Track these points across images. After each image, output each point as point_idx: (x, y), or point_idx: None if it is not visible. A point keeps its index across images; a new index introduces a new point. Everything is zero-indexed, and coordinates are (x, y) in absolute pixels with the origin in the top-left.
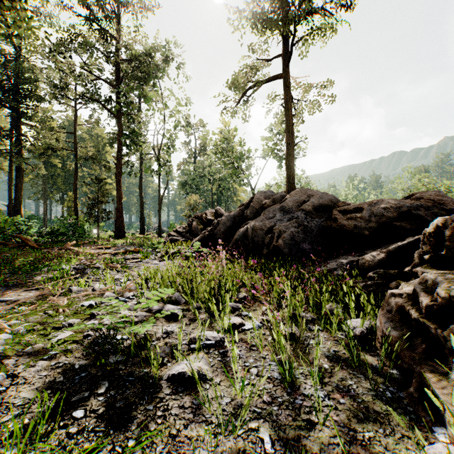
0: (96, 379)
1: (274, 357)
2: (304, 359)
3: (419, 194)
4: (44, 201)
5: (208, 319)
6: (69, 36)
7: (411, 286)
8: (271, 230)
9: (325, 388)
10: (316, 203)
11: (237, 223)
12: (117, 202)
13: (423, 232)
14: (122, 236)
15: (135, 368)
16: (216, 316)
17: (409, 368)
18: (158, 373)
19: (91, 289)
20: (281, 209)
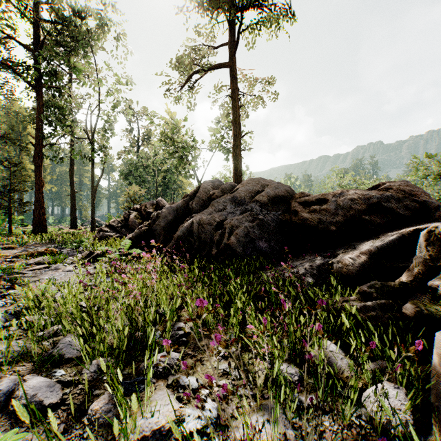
0: None
1: None
2: None
3: (387, 184)
4: None
5: (109, 409)
6: None
7: None
8: (221, 225)
9: None
10: (271, 194)
11: (181, 217)
12: (36, 191)
13: (429, 228)
14: (43, 232)
15: None
16: (121, 413)
17: None
18: None
19: None
20: (232, 200)
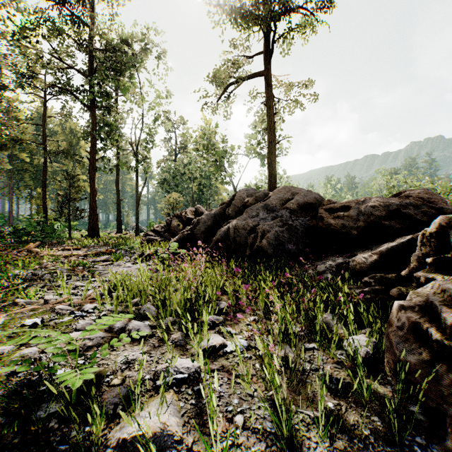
0: (9, 451)
1: (267, 409)
2: (302, 394)
3: (408, 192)
4: (10, 198)
5: (182, 339)
6: (36, 18)
7: (421, 296)
8: (254, 230)
9: (335, 444)
10: (300, 202)
11: (219, 222)
12: (90, 199)
13: (422, 232)
14: (96, 236)
15: (74, 425)
16: (191, 337)
17: (438, 408)
18: (105, 433)
19: (43, 301)
20: (264, 207)
